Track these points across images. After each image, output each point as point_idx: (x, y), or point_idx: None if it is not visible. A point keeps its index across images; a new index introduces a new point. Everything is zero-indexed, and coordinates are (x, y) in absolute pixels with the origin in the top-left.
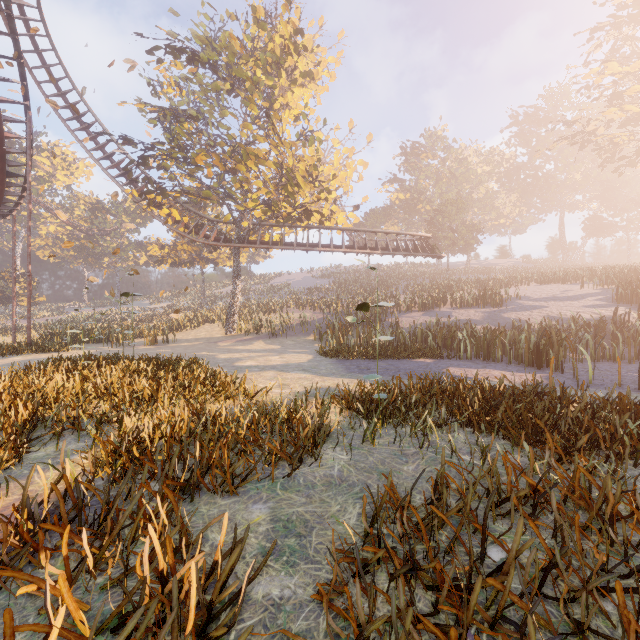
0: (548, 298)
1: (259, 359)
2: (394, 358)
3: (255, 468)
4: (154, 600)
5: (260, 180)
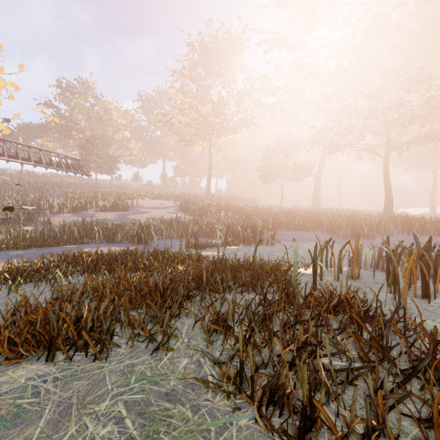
0: (153, 207)
1: None
2: (44, 247)
3: None
4: None
5: None
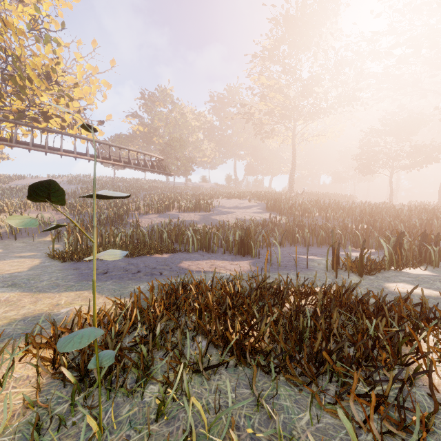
0: (234, 207)
1: None
2: (134, 256)
3: None
4: None
5: None
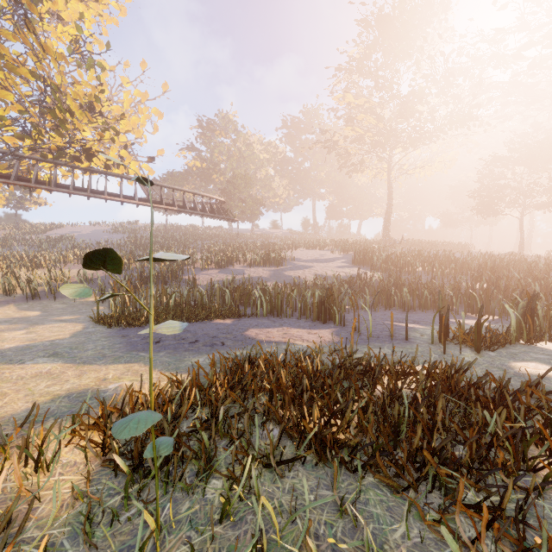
0: (313, 260)
1: None
2: (191, 321)
3: None
4: None
5: (9, 91)
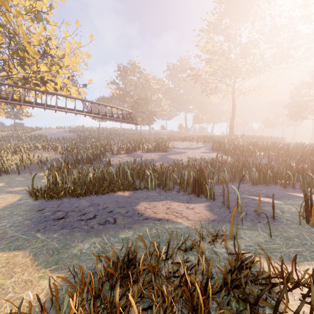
0: (186, 148)
1: None
2: (99, 193)
3: None
4: None
5: None
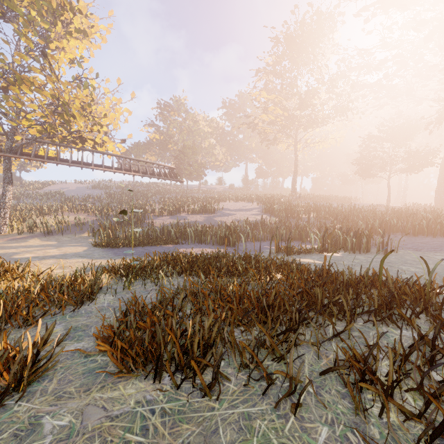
0: (237, 209)
1: (37, 252)
2: (149, 245)
3: (50, 310)
4: (2, 356)
5: (36, 104)
